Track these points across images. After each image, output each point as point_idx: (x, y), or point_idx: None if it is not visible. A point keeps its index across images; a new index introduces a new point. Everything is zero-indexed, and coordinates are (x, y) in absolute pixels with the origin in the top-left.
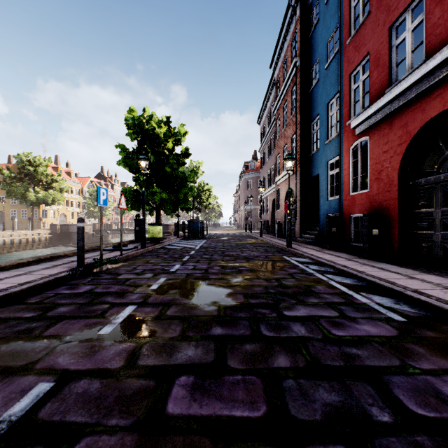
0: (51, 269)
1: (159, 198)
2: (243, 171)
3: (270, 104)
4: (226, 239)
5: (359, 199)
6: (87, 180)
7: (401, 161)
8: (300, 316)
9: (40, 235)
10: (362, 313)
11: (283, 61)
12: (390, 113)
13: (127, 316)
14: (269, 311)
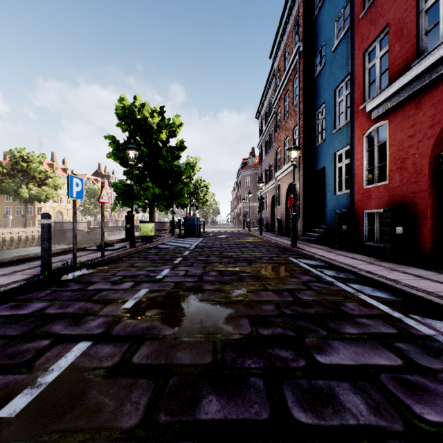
0: (6, 277)
1: (152, 193)
2: (241, 168)
3: (269, 97)
4: (224, 237)
5: (375, 192)
6: (83, 178)
7: (433, 145)
8: (345, 367)
9: (34, 233)
10: (438, 358)
11: (283, 49)
12: (418, 90)
13: (68, 367)
14: (291, 353)
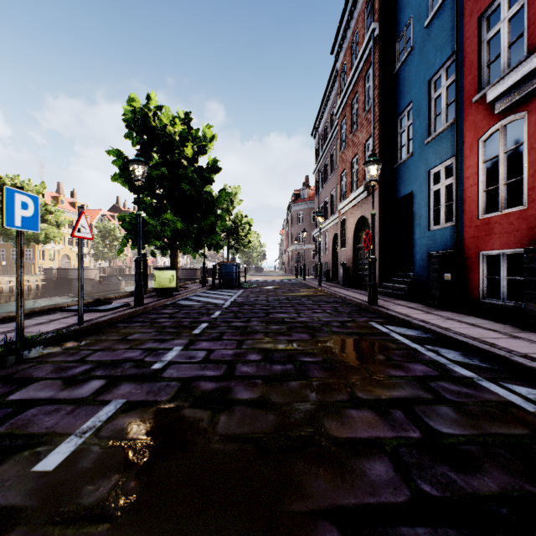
0: None
1: (172, 229)
2: (293, 202)
3: (330, 107)
4: (271, 288)
5: (502, 223)
6: (97, 214)
7: None
8: None
9: (30, 282)
10: None
11: (350, 39)
12: None
13: None
14: None
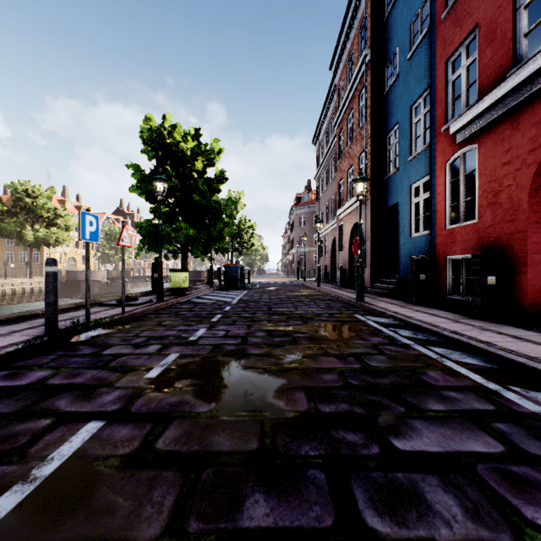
0: (1, 339)
1: (185, 235)
2: (295, 205)
3: (329, 118)
4: (273, 289)
5: (461, 233)
6: (102, 217)
7: (534, 175)
8: (430, 455)
9: (41, 284)
10: None
11: (347, 58)
12: (515, 106)
13: (72, 455)
14: (361, 437)
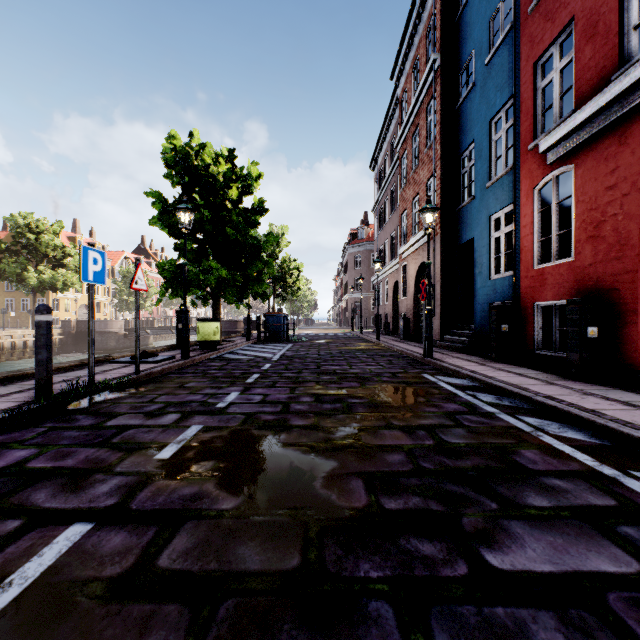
0: None
1: (216, 277)
2: (349, 243)
3: (390, 137)
4: (323, 342)
5: (554, 274)
6: (119, 256)
7: None
8: (540, 578)
9: None
10: None
11: (411, 65)
12: (623, 116)
13: (39, 578)
14: (441, 548)
